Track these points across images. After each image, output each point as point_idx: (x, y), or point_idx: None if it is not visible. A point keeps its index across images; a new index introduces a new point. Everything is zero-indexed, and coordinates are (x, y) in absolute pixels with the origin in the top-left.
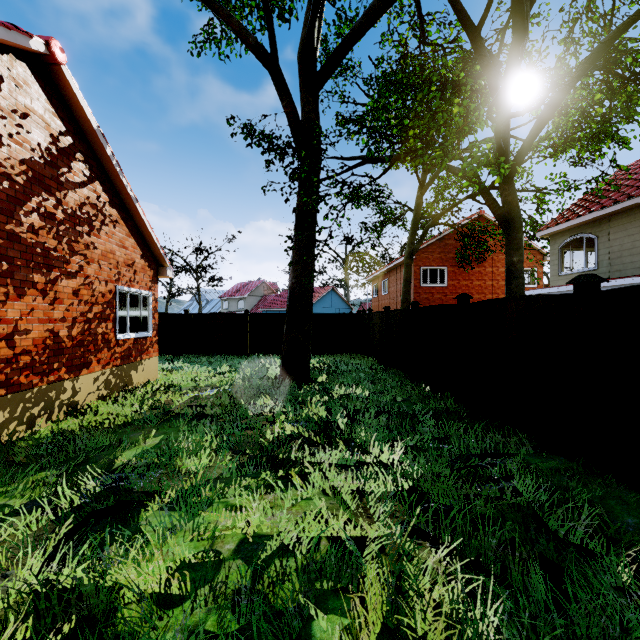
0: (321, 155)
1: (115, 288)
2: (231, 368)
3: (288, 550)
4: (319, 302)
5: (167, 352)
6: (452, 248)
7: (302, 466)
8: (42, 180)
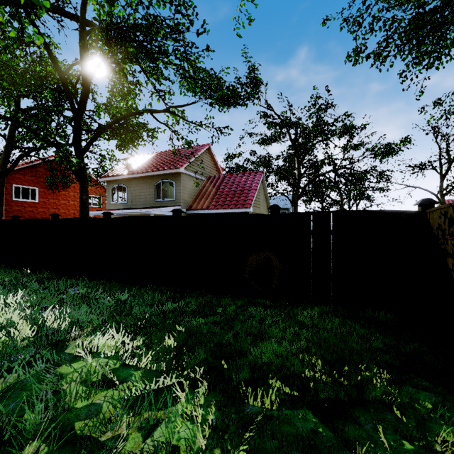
0: None
1: None
2: None
3: None
4: None
5: None
6: (43, 174)
7: None
8: None
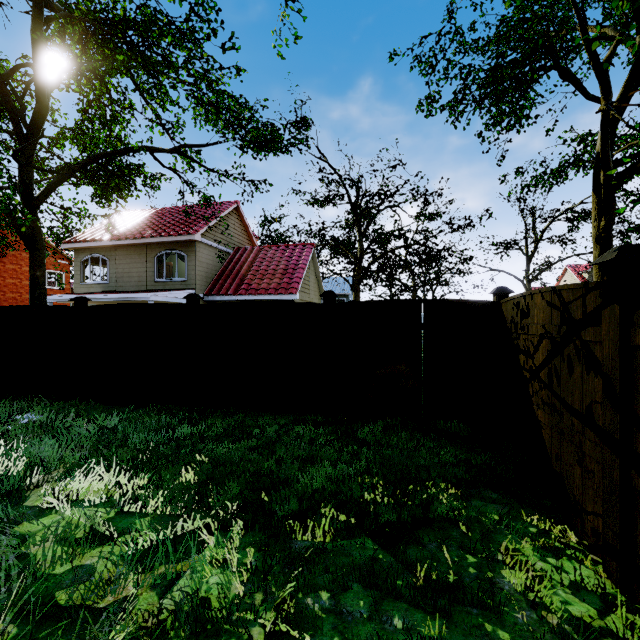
0: None
1: None
2: None
3: None
4: None
5: None
6: None
7: None
8: None
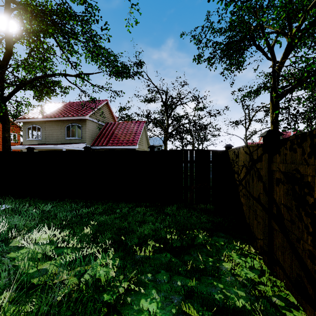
0: None
1: None
2: None
3: None
4: None
5: None
6: None
7: None
8: None
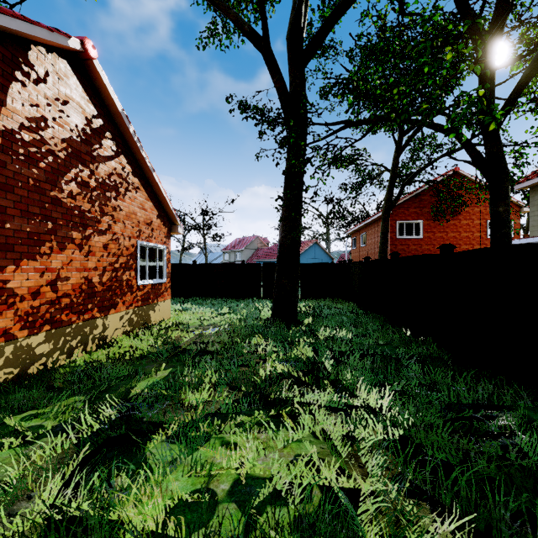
0: (307, 123)
1: (137, 243)
2: (230, 310)
3: (280, 501)
4: (304, 254)
5: (179, 295)
6: (427, 203)
7: (292, 406)
8: (79, 155)
